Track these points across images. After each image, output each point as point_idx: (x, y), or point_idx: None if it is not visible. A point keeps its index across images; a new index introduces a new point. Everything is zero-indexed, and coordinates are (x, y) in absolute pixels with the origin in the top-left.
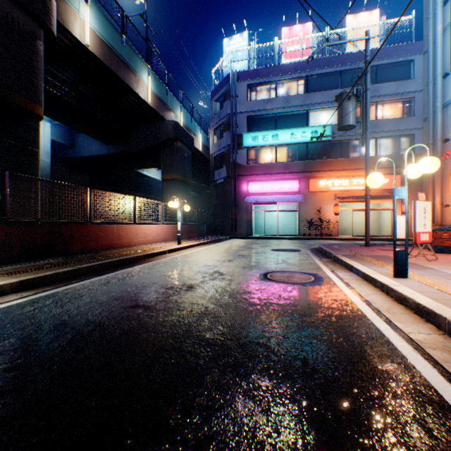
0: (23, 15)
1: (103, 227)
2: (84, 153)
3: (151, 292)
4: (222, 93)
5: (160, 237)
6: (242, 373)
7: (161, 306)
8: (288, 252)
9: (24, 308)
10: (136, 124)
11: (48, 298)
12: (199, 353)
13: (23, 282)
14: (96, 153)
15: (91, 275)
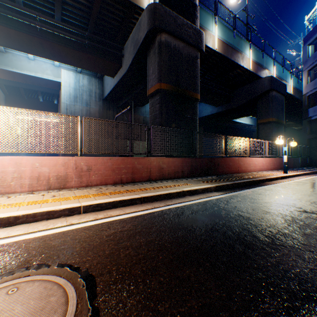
0: (192, 50)
1: (231, 159)
2: (202, 114)
3: (306, 205)
4: None
5: (263, 166)
6: None
7: None
8: None
9: (230, 199)
10: (236, 88)
11: (235, 197)
12: None
13: (216, 186)
14: (209, 113)
15: (241, 188)
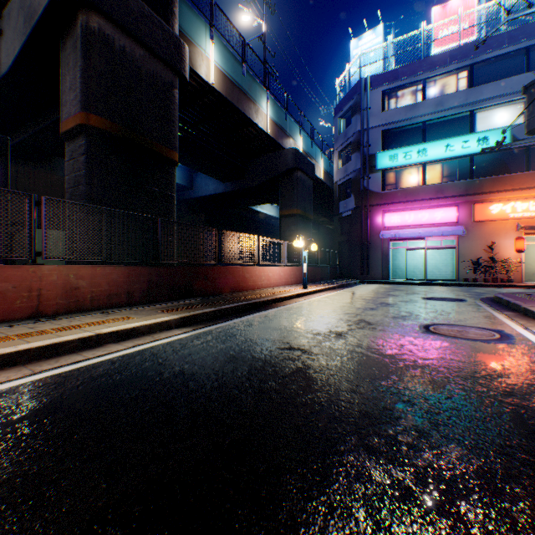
0: (164, 68)
1: (231, 269)
2: (202, 193)
3: (299, 337)
4: (349, 107)
5: (282, 280)
6: (439, 422)
7: (317, 351)
8: (448, 302)
9: (192, 341)
10: (252, 157)
11: (206, 334)
12: (380, 398)
13: (182, 319)
14: (213, 192)
15: (231, 316)
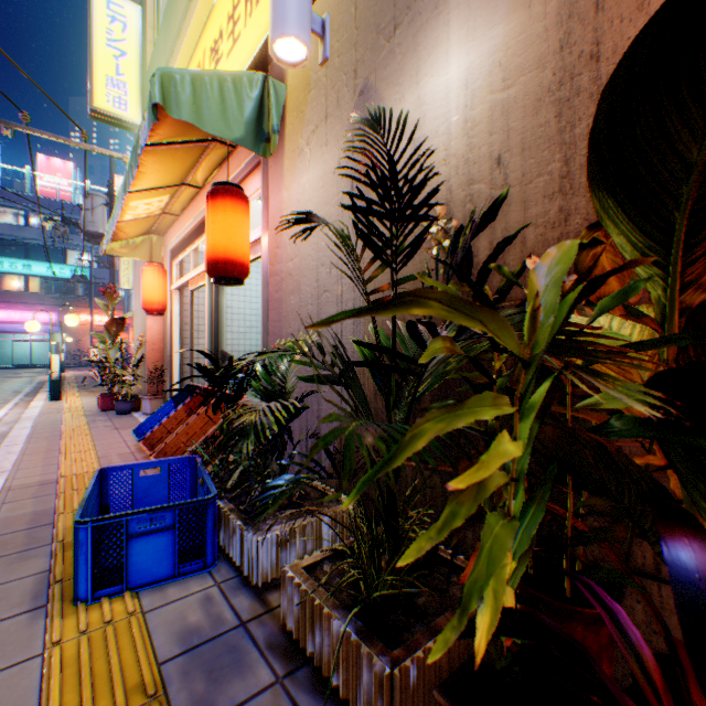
0: None
1: None
2: None
3: None
4: None
5: None
6: None
7: None
8: (31, 373)
9: None
10: None
11: None
12: None
13: None
14: None
15: None
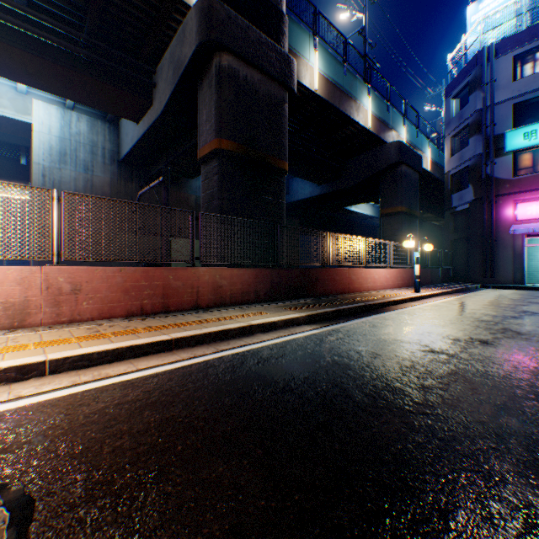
0: (276, 87)
1: (338, 271)
2: (297, 197)
3: (436, 341)
4: (465, 83)
5: (387, 282)
6: None
7: (466, 356)
8: None
9: (326, 337)
10: (350, 156)
11: (335, 332)
12: None
13: (308, 316)
14: (308, 196)
15: (349, 317)
